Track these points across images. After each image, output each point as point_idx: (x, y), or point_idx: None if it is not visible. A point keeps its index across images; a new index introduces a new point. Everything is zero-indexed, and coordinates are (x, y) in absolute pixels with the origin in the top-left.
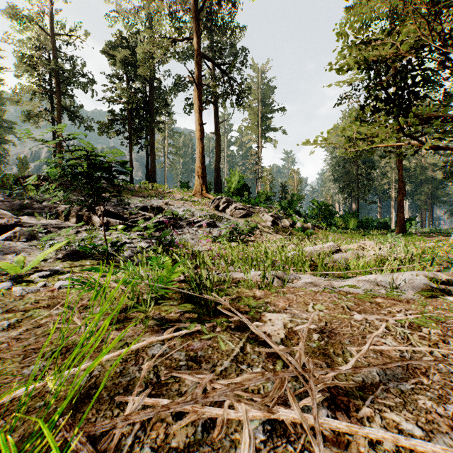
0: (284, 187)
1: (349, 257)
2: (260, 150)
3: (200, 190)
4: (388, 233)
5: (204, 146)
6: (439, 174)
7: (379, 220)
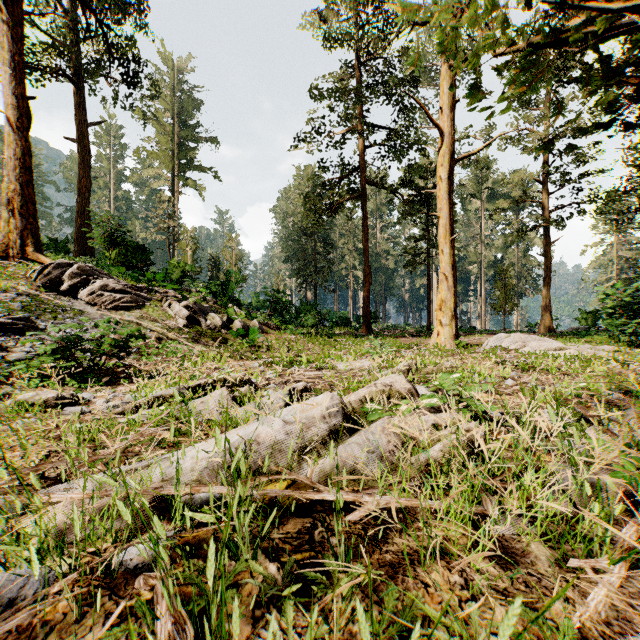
0: (216, 262)
1: (379, 440)
2: (177, 197)
3: (18, 243)
4: (354, 332)
5: (30, 148)
6: (392, 263)
7: (339, 314)
